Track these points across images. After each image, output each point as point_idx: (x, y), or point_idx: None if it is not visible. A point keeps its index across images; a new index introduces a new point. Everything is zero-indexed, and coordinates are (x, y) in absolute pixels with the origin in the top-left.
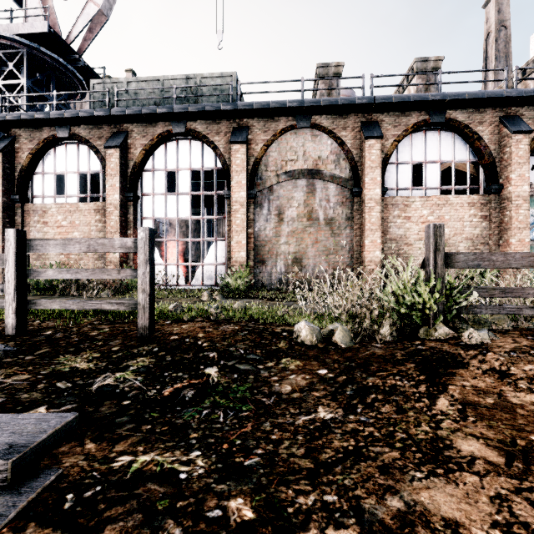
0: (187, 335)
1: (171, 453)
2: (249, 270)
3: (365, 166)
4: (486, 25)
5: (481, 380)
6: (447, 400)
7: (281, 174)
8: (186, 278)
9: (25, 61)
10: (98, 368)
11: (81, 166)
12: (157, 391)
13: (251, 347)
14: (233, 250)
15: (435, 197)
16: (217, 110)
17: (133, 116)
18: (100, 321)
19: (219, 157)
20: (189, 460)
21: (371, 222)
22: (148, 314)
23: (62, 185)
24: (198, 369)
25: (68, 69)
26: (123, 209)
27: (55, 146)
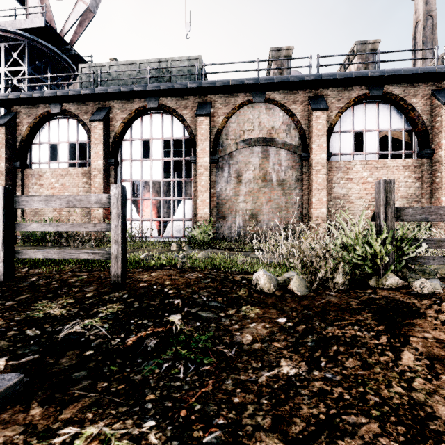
0: (155, 282)
1: (122, 423)
2: (212, 225)
3: (312, 134)
4: (414, 15)
5: (441, 331)
6: (412, 353)
7: (240, 142)
8: (159, 231)
9: (26, 51)
10: (69, 314)
11: (71, 137)
12: (120, 340)
13: (213, 294)
14: (198, 207)
15: (374, 161)
16: (185, 88)
17: (113, 94)
18: (80, 269)
19: (186, 128)
20: (141, 434)
21: (318, 183)
22: (120, 263)
23: (56, 153)
24: (163, 316)
25: (62, 57)
26: (106, 173)
27: (49, 120)
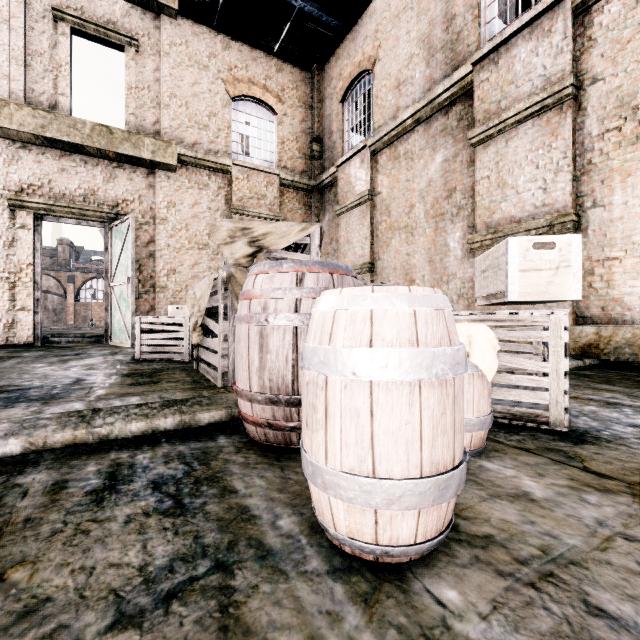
0: None
1: None
2: None
3: (67, 292)
4: None
5: None
6: None
7: None
8: None
9: None
10: None
11: None
12: None
13: None
14: None
15: (100, 303)
16: None
17: None
18: None
19: None
20: None
21: (70, 311)
22: None
23: None
24: None
25: None
26: None
27: None
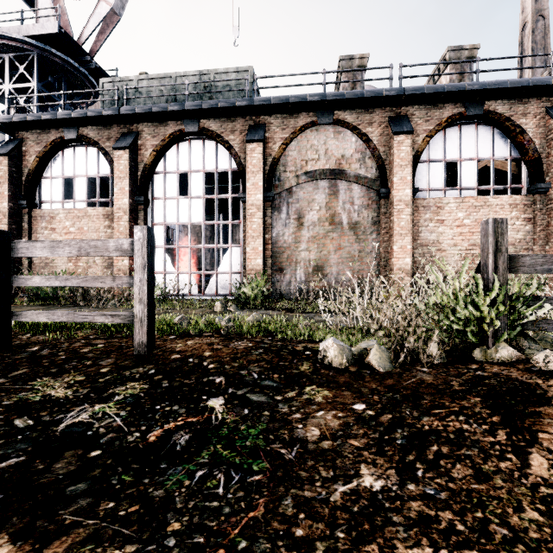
0: (191, 353)
1: None
2: (267, 279)
3: (393, 164)
4: (521, 15)
5: None
6: (544, 457)
7: (301, 175)
8: (200, 287)
9: (36, 63)
10: (75, 397)
11: (90, 169)
12: (140, 435)
13: (267, 370)
14: (249, 257)
15: (472, 198)
16: (232, 106)
17: (143, 115)
18: (97, 335)
19: (234, 157)
20: None
21: (400, 226)
22: (146, 328)
23: (72, 190)
24: (200, 400)
25: (80, 71)
26: (133, 214)
27: (63, 149)
